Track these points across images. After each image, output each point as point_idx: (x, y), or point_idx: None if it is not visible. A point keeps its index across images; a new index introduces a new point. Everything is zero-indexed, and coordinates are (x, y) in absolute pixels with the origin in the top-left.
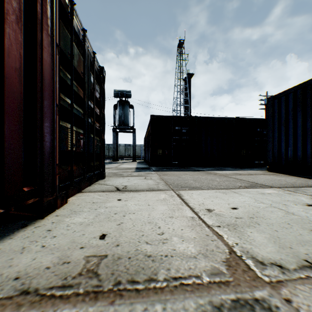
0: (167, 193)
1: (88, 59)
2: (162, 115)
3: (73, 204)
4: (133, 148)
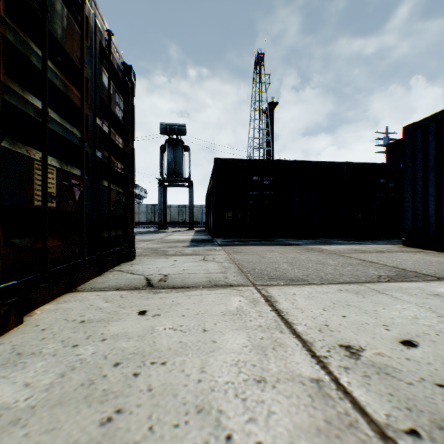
0: (244, 293)
1: (97, 39)
2: (232, 159)
3: (35, 327)
4: (189, 210)
